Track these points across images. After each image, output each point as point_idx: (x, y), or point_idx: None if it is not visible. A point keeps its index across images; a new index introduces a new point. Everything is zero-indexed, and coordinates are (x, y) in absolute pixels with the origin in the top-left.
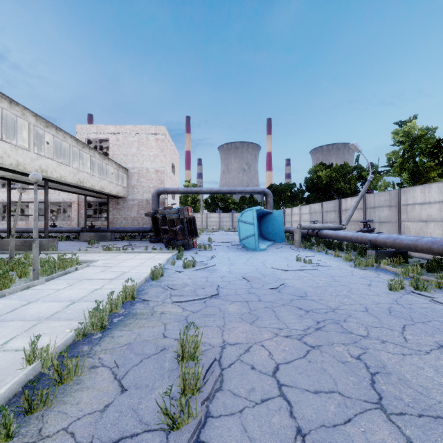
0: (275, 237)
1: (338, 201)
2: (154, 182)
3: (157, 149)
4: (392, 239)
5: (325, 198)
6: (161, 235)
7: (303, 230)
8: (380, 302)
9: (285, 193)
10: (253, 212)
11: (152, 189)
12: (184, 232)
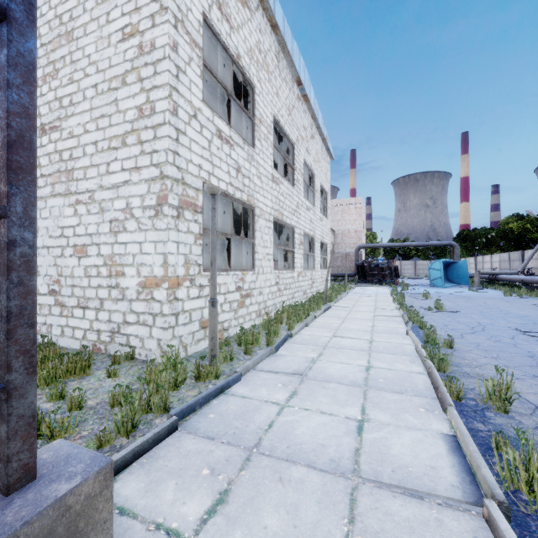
0: (459, 281)
1: (521, 252)
2: (353, 239)
3: (356, 215)
4: (531, 279)
5: (517, 247)
6: (367, 278)
7: (486, 276)
8: (492, 297)
9: (480, 238)
10: (440, 263)
11: (352, 245)
12: (390, 275)
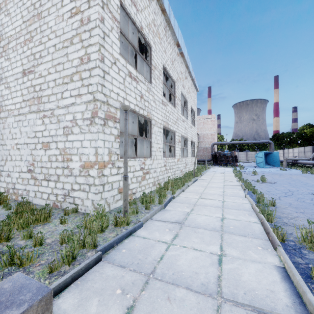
0: (274, 164)
1: (312, 146)
2: (210, 139)
3: (211, 125)
4: None
5: (309, 144)
6: (218, 162)
7: (290, 161)
8: (295, 174)
9: (286, 138)
10: (262, 153)
11: (209, 142)
12: (232, 160)
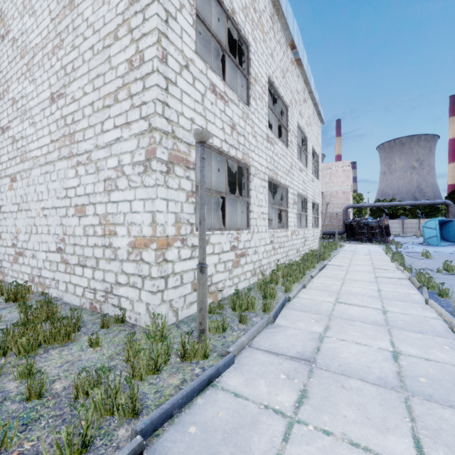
0: None
1: None
2: (341, 200)
3: (344, 177)
4: None
5: None
6: (356, 236)
7: None
8: None
9: None
10: (435, 221)
11: (340, 205)
12: (381, 233)
